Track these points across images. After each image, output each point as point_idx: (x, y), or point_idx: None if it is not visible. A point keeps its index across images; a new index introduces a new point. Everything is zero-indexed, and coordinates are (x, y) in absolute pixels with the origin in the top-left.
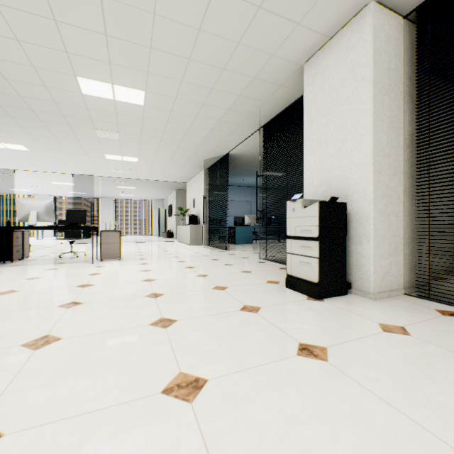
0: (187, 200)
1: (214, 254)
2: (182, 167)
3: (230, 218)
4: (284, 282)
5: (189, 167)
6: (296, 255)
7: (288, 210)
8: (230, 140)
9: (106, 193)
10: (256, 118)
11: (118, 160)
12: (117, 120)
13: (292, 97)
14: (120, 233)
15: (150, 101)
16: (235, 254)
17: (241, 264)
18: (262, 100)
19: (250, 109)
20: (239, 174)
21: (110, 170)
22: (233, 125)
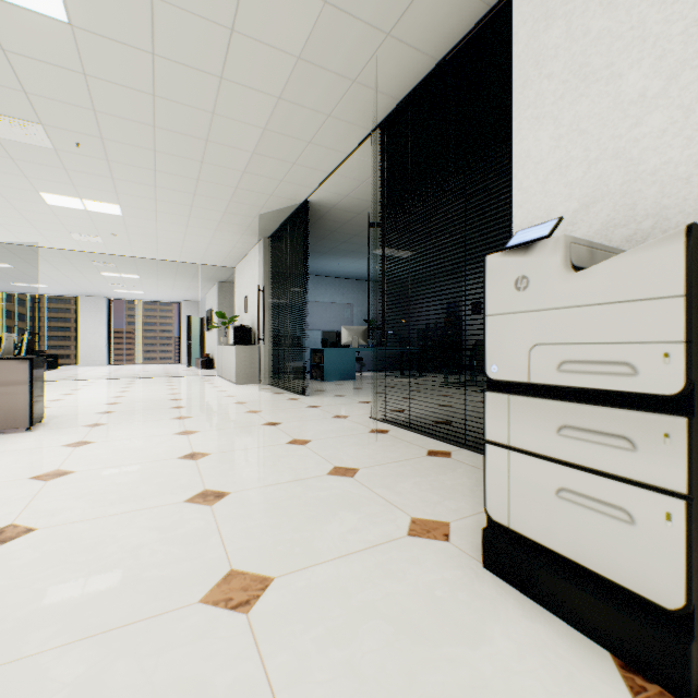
0: (236, 299)
1: (275, 406)
2: (219, 231)
3: (316, 334)
4: (467, 529)
5: (233, 231)
6: (537, 456)
7: (494, 286)
8: (310, 163)
9: (86, 286)
10: (366, 97)
11: (78, 210)
12: (19, 81)
13: (458, 23)
14: (29, 365)
15: (79, 3)
16: (319, 406)
17: (331, 441)
18: (384, 28)
19: (353, 62)
20: (331, 252)
21: (71, 235)
22: (314, 116)
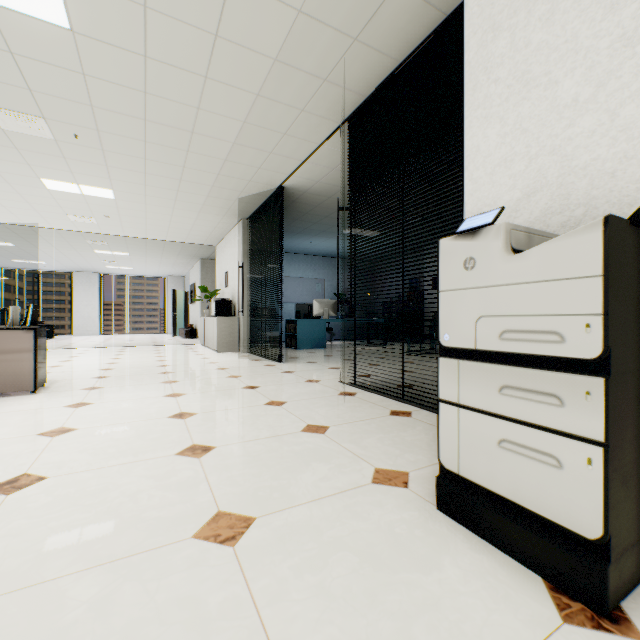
0: (217, 275)
1: (254, 372)
2: (202, 213)
3: (290, 306)
4: (424, 478)
5: (215, 213)
6: (482, 412)
7: (446, 266)
8: (285, 152)
9: (81, 263)
10: (336, 94)
11: (75, 194)
12: (25, 80)
13: (418, 29)
14: (34, 334)
15: (80, 12)
16: (294, 371)
17: (304, 402)
18: (351, 33)
19: (324, 64)
20: (303, 232)
21: (68, 216)
22: (289, 111)
